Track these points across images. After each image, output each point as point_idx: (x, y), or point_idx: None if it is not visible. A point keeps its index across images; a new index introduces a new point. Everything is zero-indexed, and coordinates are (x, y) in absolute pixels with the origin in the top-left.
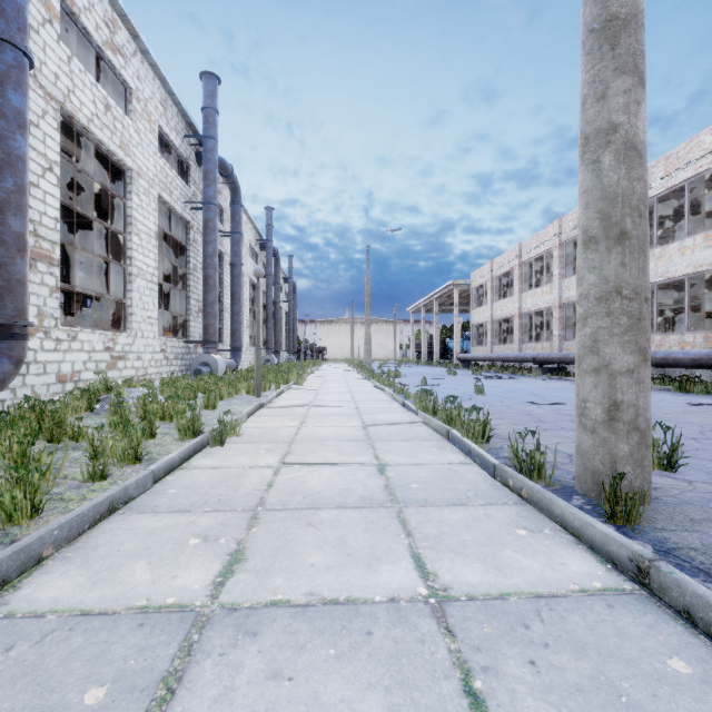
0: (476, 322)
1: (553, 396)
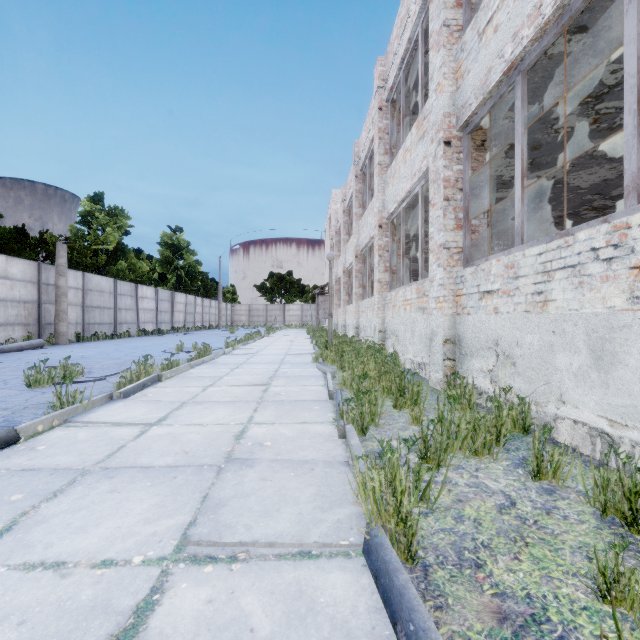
0: None
1: None
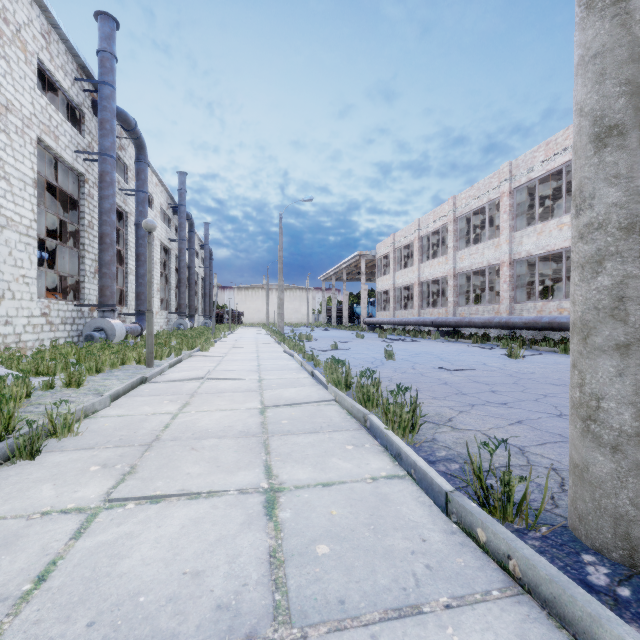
0: (380, 289)
1: (459, 360)
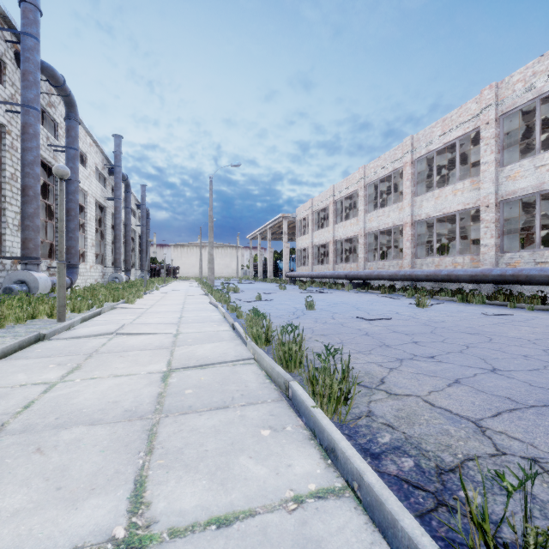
0: (300, 247)
1: (374, 309)
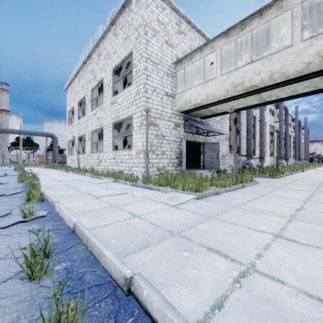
0: None
1: None
